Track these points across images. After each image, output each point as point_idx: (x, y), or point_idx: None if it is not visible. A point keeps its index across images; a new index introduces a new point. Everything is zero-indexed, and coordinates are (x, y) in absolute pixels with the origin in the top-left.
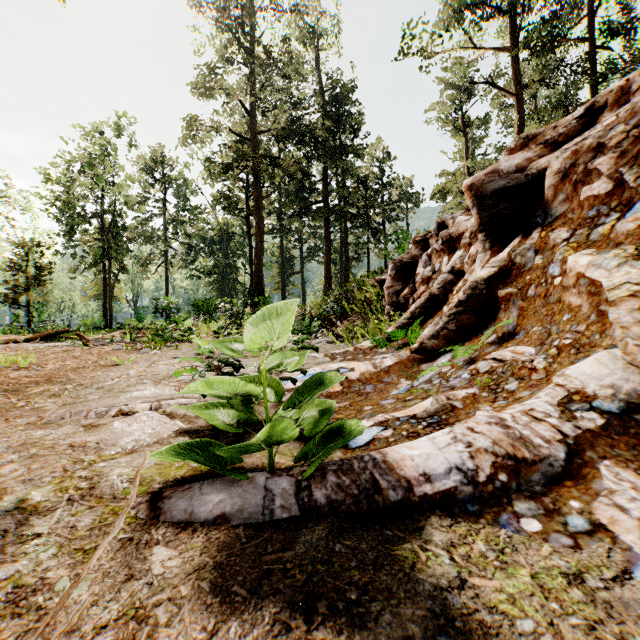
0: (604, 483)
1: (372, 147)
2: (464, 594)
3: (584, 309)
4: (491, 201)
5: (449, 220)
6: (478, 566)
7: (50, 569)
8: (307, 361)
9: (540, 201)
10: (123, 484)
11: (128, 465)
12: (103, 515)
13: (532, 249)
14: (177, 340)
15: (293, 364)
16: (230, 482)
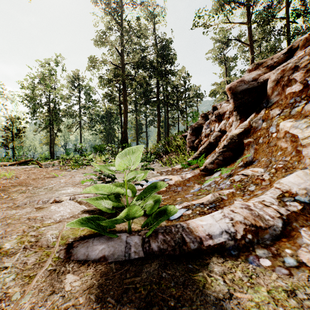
0: (303, 240)
1: (180, 71)
2: (232, 302)
3: (289, 149)
4: (240, 95)
5: (218, 105)
6: (238, 285)
7: (10, 287)
8: (148, 175)
9: (265, 95)
10: (53, 239)
11: (56, 229)
12: (41, 256)
13: (261, 119)
14: (85, 164)
15: (141, 177)
16: (108, 238)
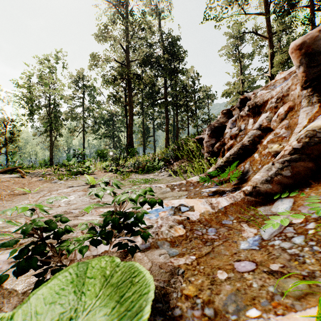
0: None
1: (190, 70)
2: None
3: None
4: None
5: (251, 95)
6: None
7: None
8: (155, 190)
9: None
10: None
11: None
12: None
13: None
14: (81, 173)
15: None
16: None
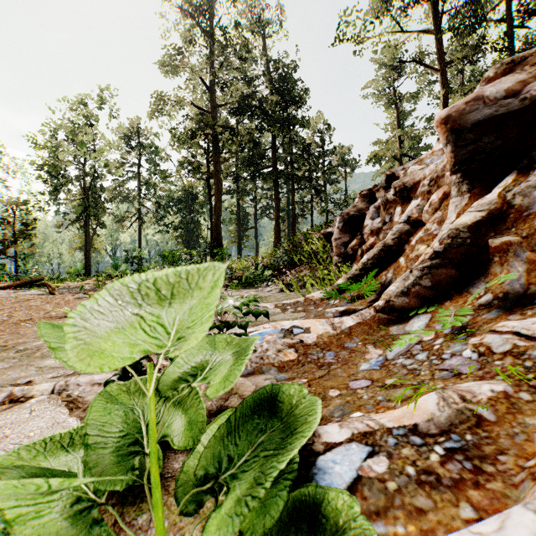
0: None
1: (315, 119)
2: None
3: None
4: (471, 135)
5: (400, 171)
6: None
7: None
8: None
9: None
10: None
11: None
12: None
13: None
14: None
15: (218, 377)
16: None
